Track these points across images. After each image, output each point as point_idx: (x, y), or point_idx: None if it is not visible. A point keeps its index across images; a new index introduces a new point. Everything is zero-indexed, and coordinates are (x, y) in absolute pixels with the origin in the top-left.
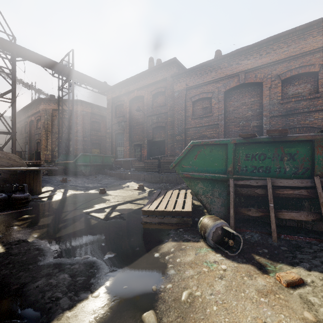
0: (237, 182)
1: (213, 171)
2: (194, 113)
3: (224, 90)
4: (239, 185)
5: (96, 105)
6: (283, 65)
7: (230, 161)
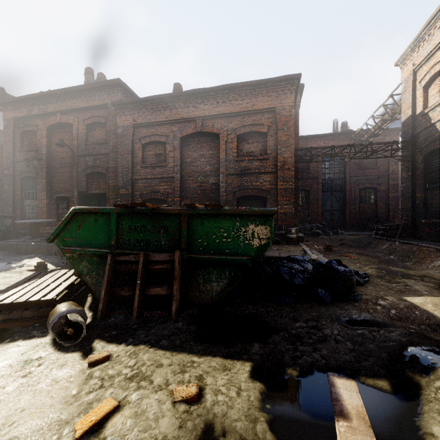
0: (118, 258)
1: (98, 246)
2: (144, 159)
3: (180, 135)
4: (120, 262)
5: None
6: (239, 119)
7: (114, 233)
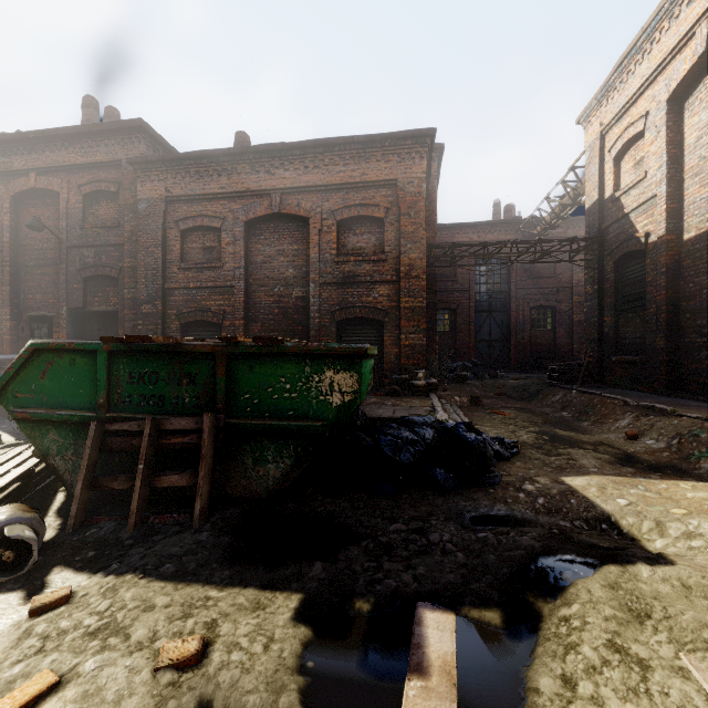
0: (110, 426)
1: (76, 406)
2: (185, 256)
3: (245, 218)
4: (113, 433)
5: None
6: (340, 195)
7: (103, 385)
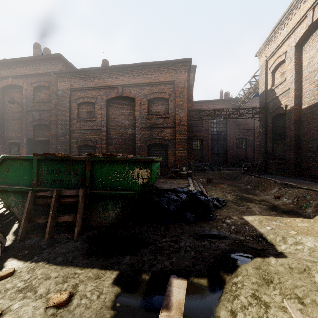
0: (38, 194)
1: (23, 184)
2: (79, 115)
3: (106, 98)
4: (39, 197)
5: None
6: (149, 88)
7: (35, 175)
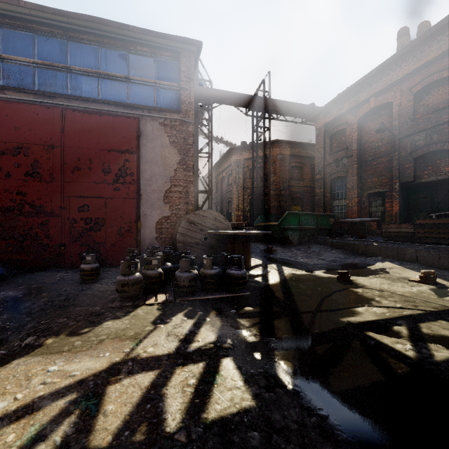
0: None
1: None
2: None
3: None
4: None
5: (296, 142)
6: None
7: None
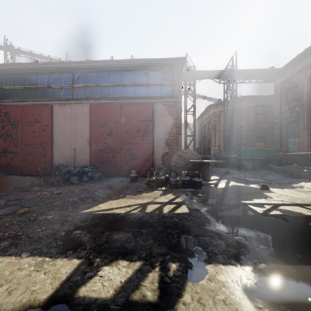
0: None
1: None
2: None
3: None
4: None
5: (260, 96)
6: None
7: None
